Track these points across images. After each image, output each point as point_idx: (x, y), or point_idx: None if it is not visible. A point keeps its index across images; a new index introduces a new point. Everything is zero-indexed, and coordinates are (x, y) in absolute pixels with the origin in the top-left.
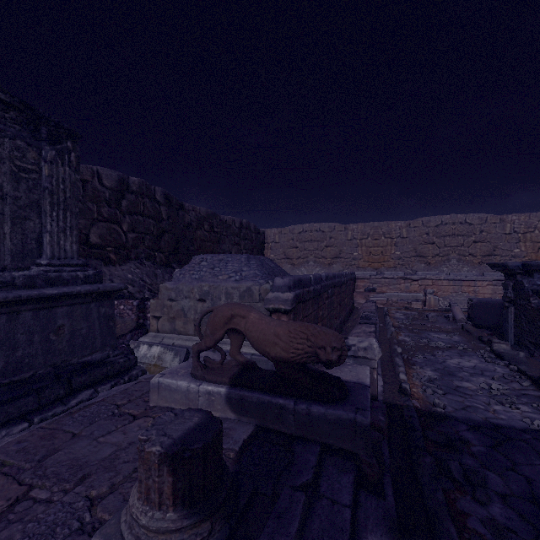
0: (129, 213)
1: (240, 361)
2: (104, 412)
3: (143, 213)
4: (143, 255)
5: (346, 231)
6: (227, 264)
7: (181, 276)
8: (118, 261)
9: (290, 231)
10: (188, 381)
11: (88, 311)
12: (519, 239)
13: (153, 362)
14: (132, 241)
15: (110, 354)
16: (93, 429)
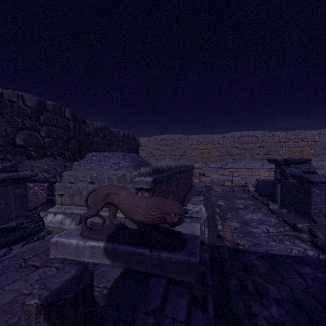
0: (46, 125)
1: (115, 224)
2: (13, 265)
3: (56, 125)
4: (56, 153)
5: (188, 140)
6: (110, 159)
7: (78, 166)
8: (37, 156)
9: (155, 139)
10: (78, 239)
11: (5, 192)
12: (282, 145)
13: (57, 226)
14: (48, 143)
15: (24, 222)
16: (1, 279)
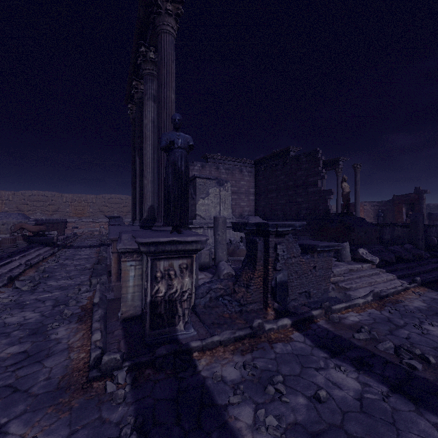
0: None
1: (23, 234)
2: None
3: None
4: None
5: (62, 197)
6: (11, 215)
7: None
8: None
9: (22, 194)
10: None
11: None
12: None
13: None
14: None
15: None
16: None
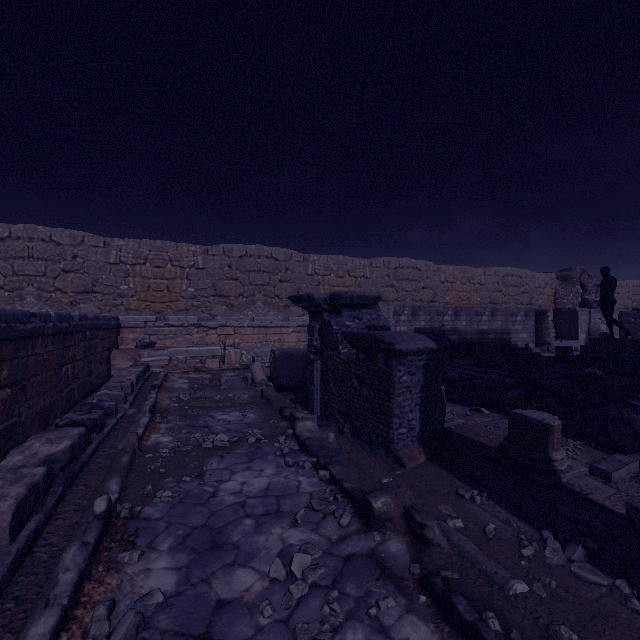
0: None
1: None
2: None
3: None
4: None
5: (106, 248)
6: None
7: None
8: None
9: None
10: None
11: None
12: (319, 281)
13: None
14: None
15: None
16: None
